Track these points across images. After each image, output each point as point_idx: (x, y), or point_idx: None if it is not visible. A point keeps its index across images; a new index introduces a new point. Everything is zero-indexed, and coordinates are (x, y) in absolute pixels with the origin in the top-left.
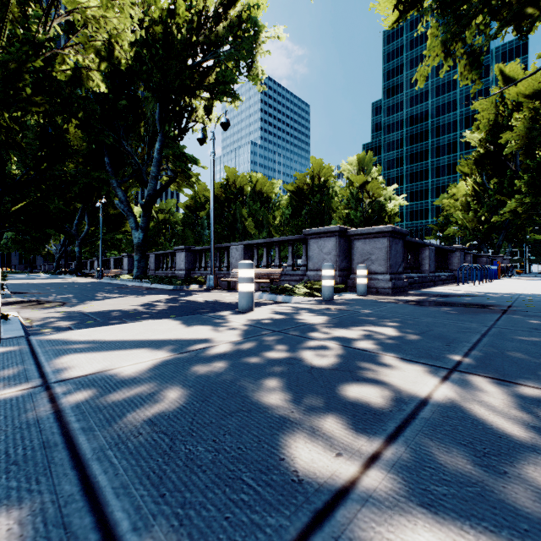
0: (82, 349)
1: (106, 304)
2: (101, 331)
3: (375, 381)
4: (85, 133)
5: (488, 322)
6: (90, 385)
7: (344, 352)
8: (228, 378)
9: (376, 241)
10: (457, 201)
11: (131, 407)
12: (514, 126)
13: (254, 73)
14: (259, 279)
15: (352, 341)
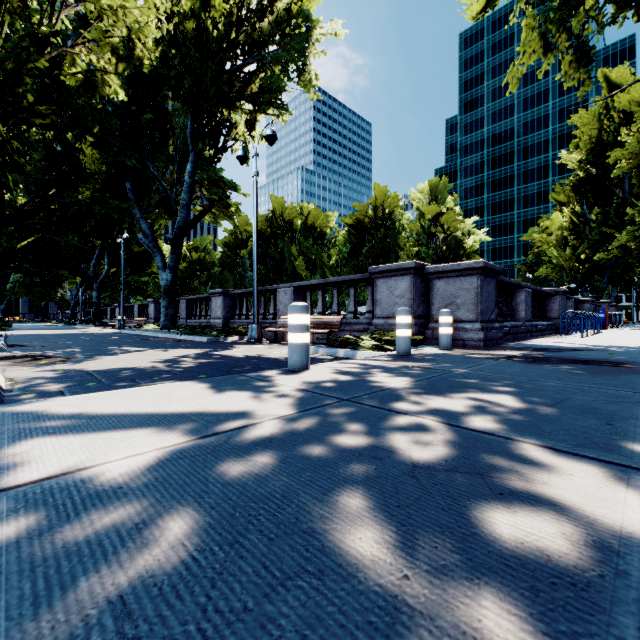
0: (57, 429)
1: (120, 360)
2: (95, 399)
3: (533, 497)
4: (103, 154)
5: (639, 387)
6: (38, 503)
7: (456, 437)
8: (278, 487)
9: (463, 280)
10: (551, 236)
11: (93, 561)
12: (621, 144)
13: (306, 79)
14: (313, 329)
15: (459, 416)
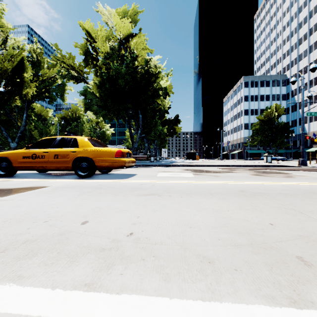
0: None
1: None
2: None
3: None
4: None
5: None
6: None
7: None
8: None
9: None
10: None
11: None
12: None
13: (63, 99)
14: None
15: None
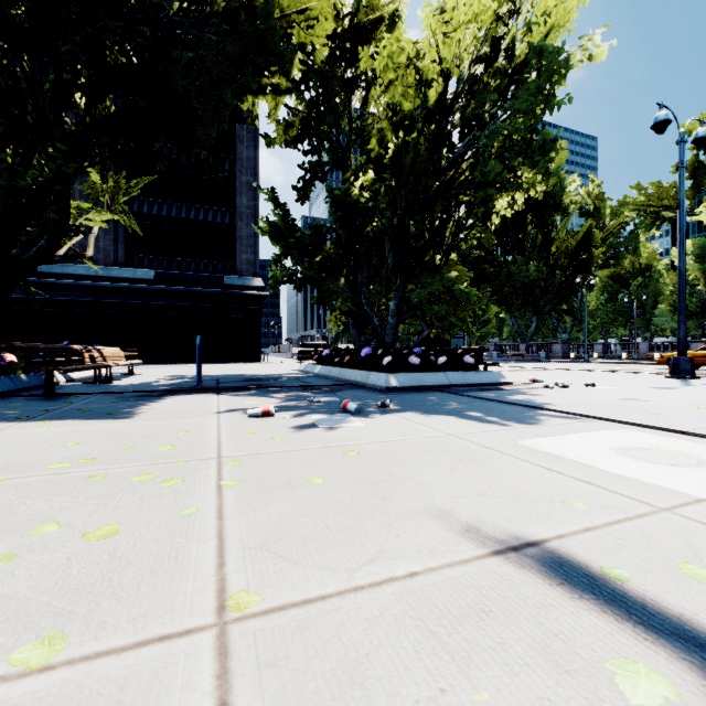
0: None
1: None
2: None
3: None
4: None
5: None
6: None
7: None
8: None
9: None
10: None
11: None
12: None
13: (637, 255)
14: None
15: None
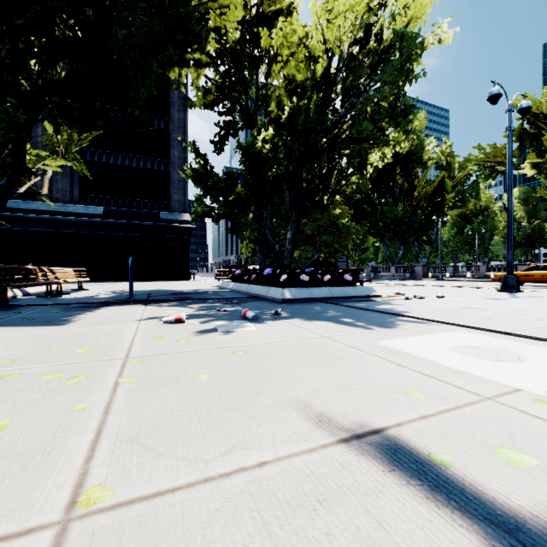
0: None
1: None
2: None
3: None
4: None
5: None
6: None
7: None
8: None
9: None
10: None
11: None
12: None
13: (478, 199)
14: None
15: None
